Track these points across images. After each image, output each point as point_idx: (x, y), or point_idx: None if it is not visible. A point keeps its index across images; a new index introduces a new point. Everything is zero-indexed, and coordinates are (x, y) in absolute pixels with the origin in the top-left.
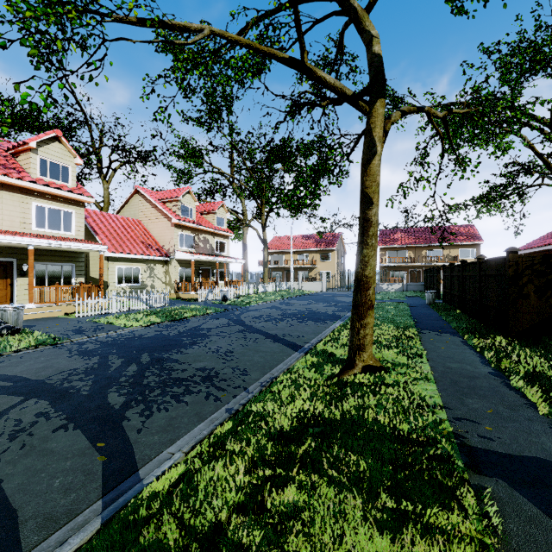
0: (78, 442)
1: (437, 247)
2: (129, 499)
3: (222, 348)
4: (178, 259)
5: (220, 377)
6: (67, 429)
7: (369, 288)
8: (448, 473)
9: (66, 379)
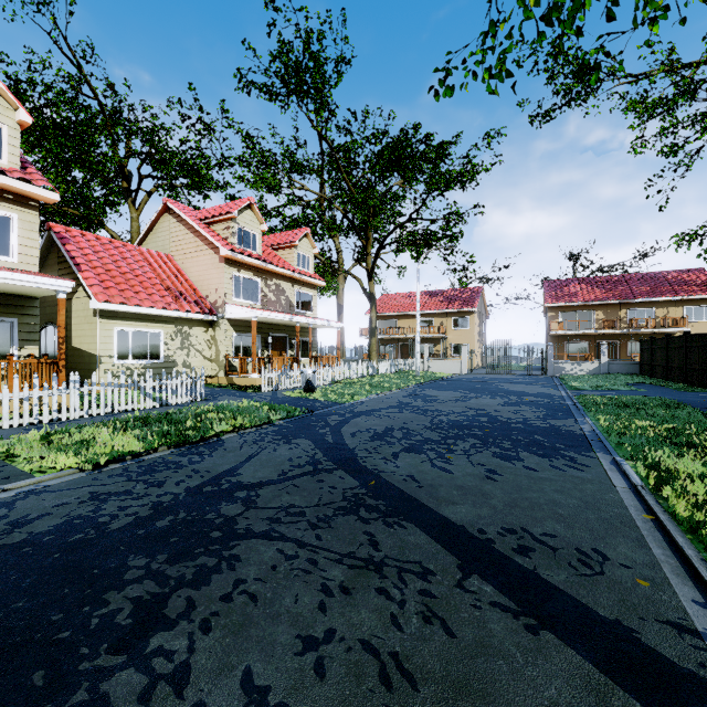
0: None
1: (645, 304)
2: None
3: None
4: (232, 318)
5: None
6: None
7: None
8: None
9: None
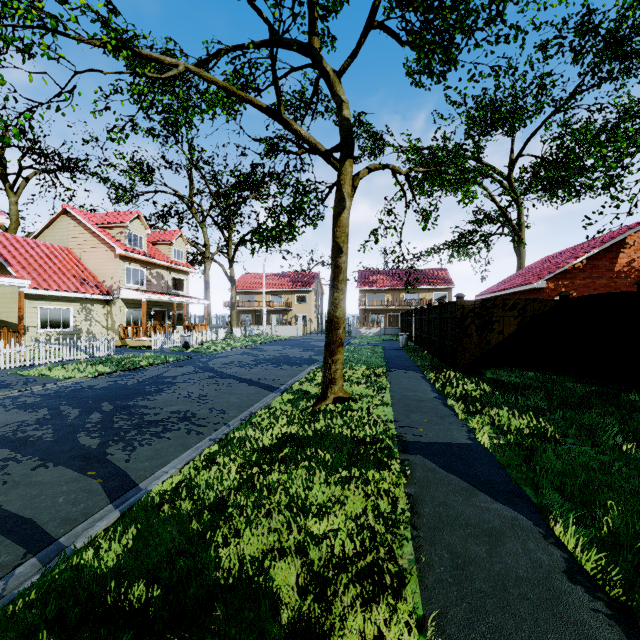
0: (65, 474)
1: (414, 290)
2: (139, 499)
3: (193, 393)
4: (125, 298)
5: (198, 417)
6: (48, 467)
7: (339, 328)
8: (386, 455)
9: (18, 430)
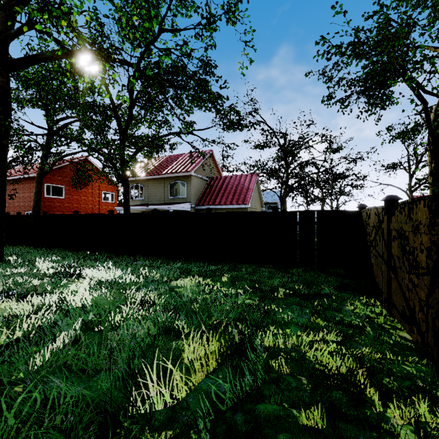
0: None
1: None
2: None
3: None
4: None
5: None
6: None
7: None
8: None
9: None
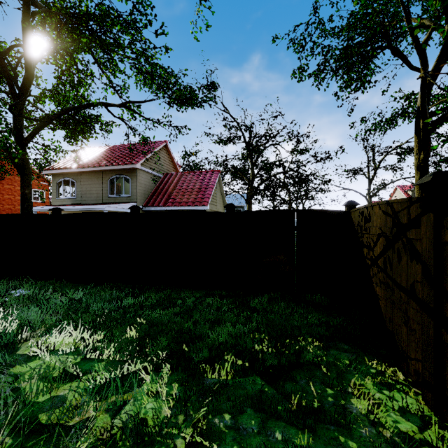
0: None
1: None
2: None
3: None
4: None
5: None
6: None
7: None
8: None
9: None
